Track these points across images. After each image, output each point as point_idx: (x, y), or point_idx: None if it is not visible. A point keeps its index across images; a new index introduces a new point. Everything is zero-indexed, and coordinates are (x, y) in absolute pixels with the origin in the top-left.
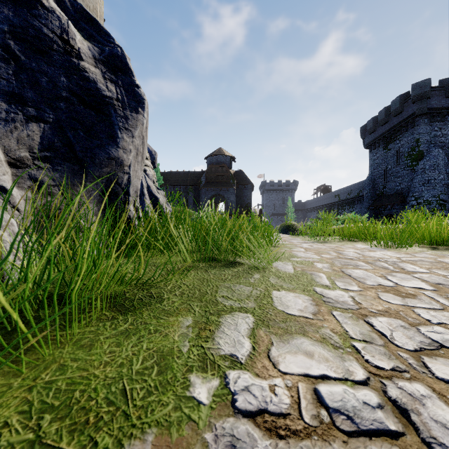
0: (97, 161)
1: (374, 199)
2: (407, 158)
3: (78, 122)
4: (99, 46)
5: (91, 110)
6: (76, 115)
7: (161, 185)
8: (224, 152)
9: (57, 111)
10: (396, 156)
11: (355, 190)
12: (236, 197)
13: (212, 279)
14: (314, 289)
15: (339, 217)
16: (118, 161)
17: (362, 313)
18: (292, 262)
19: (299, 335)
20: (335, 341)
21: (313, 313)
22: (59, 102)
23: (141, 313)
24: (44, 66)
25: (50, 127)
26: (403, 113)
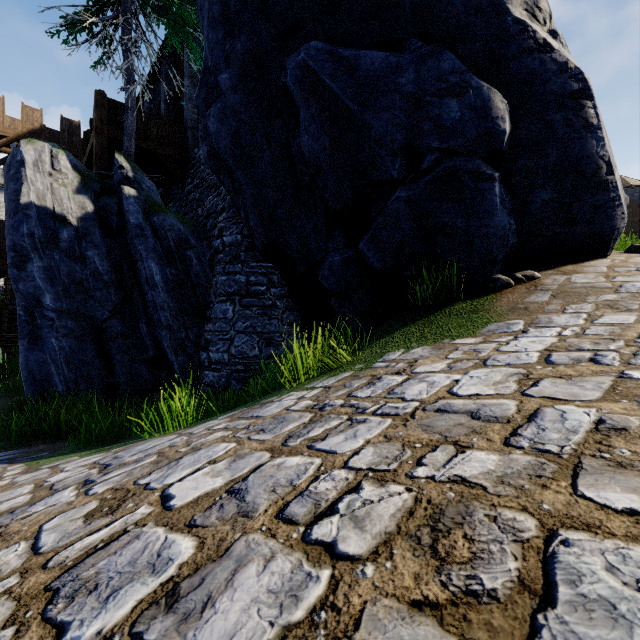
0: None
1: None
2: None
3: None
4: None
5: None
6: None
7: None
8: (629, 182)
9: None
10: None
11: None
12: None
13: None
14: None
15: None
16: None
17: None
18: None
19: None
20: None
21: None
22: None
23: None
24: None
25: None
26: None
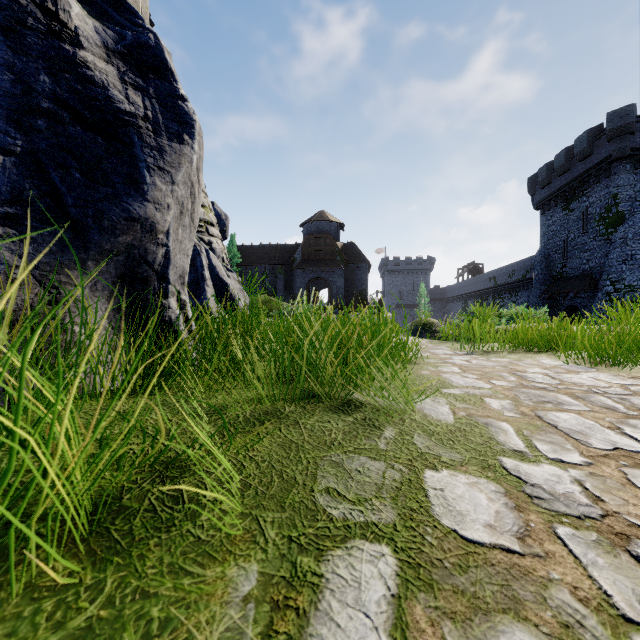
0: (106, 223)
1: (549, 284)
2: (600, 223)
3: (72, 155)
4: (117, 29)
5: (96, 135)
6: (68, 142)
7: (238, 264)
8: (328, 217)
9: (32, 135)
10: (582, 220)
11: (519, 270)
12: (346, 281)
13: (306, 443)
14: (501, 462)
15: (502, 312)
16: (147, 223)
17: (616, 529)
18: (446, 397)
19: (508, 618)
20: (595, 635)
21: (518, 536)
22: (35, 118)
23: (142, 559)
24: (7, 54)
25: (17, 162)
26: (593, 156)
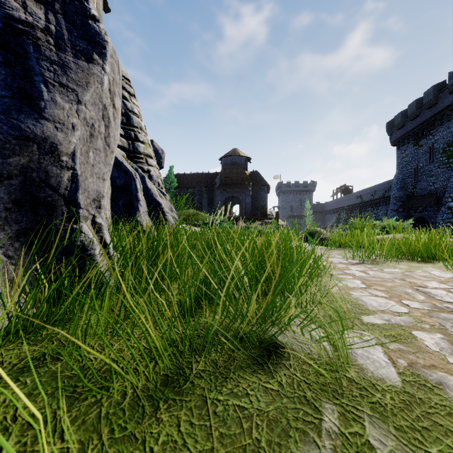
0: None
1: (403, 200)
2: (443, 155)
3: None
4: None
5: None
6: None
7: (175, 187)
8: (239, 153)
9: None
10: (429, 153)
11: (379, 191)
12: (252, 199)
13: None
14: None
15: (376, 223)
16: (45, 144)
17: None
18: (371, 330)
19: None
20: None
21: None
22: None
23: None
24: None
25: None
26: (438, 105)
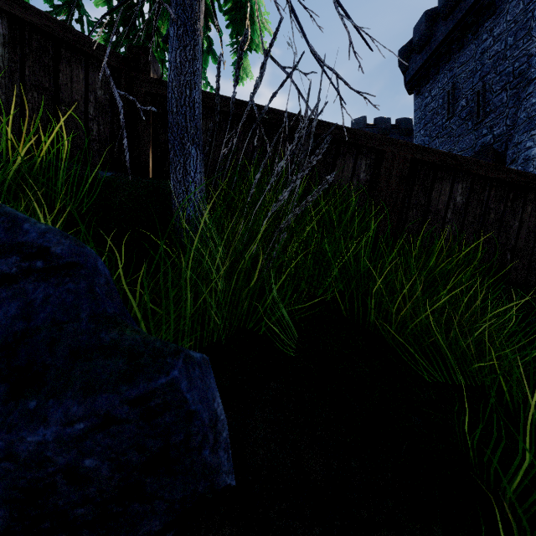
0: None
1: None
2: None
3: None
4: None
5: None
6: None
7: None
8: None
9: None
10: None
11: None
12: None
13: None
14: None
15: None
16: None
17: None
18: None
19: None
20: None
21: None
22: None
23: None
24: None
25: None
26: None
